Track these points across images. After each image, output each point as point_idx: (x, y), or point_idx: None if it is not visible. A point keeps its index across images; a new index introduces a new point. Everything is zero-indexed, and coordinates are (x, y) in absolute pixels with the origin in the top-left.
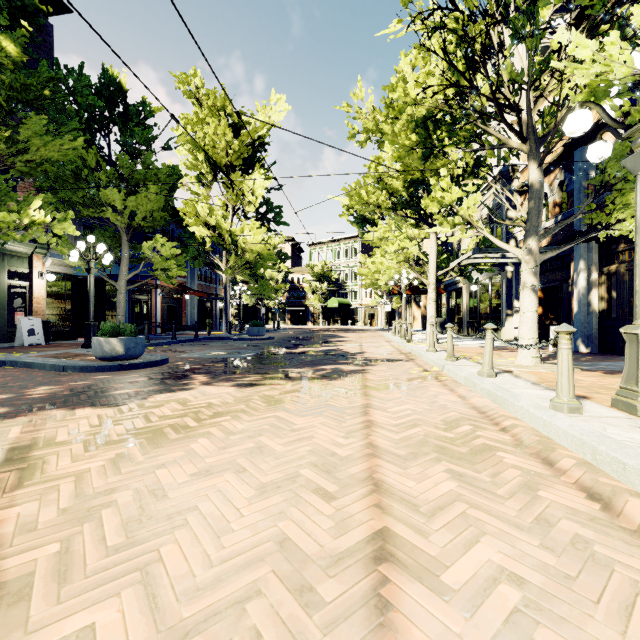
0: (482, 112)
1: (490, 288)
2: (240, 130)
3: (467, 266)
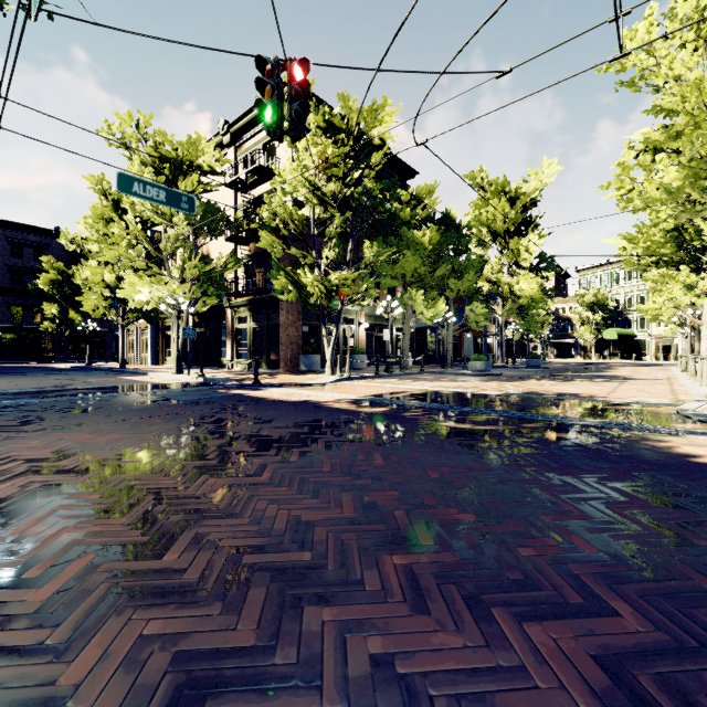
0: None
1: None
2: (515, 201)
3: None
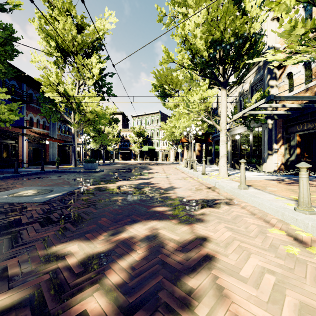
0: None
1: (251, 136)
2: (83, 29)
3: (248, 116)
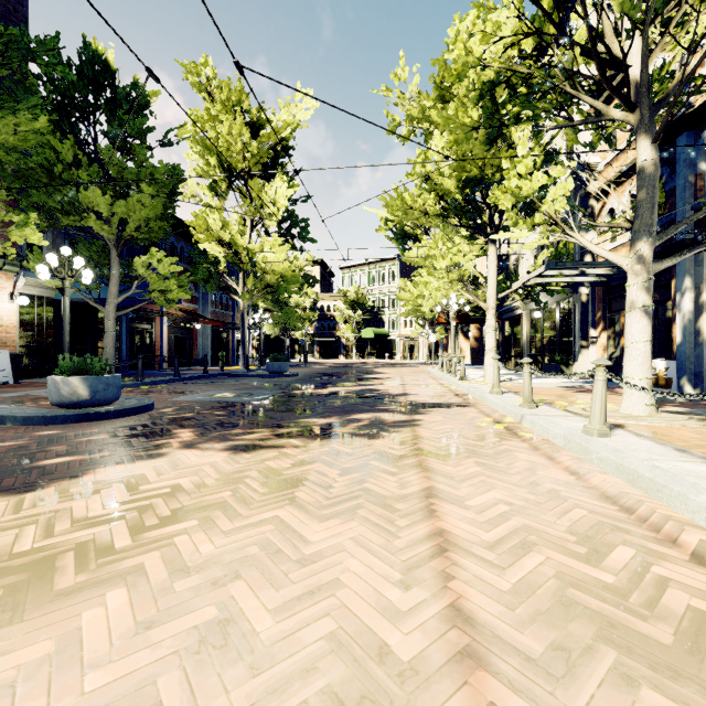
0: (573, 71)
1: (558, 315)
2: (259, 130)
3: (535, 286)
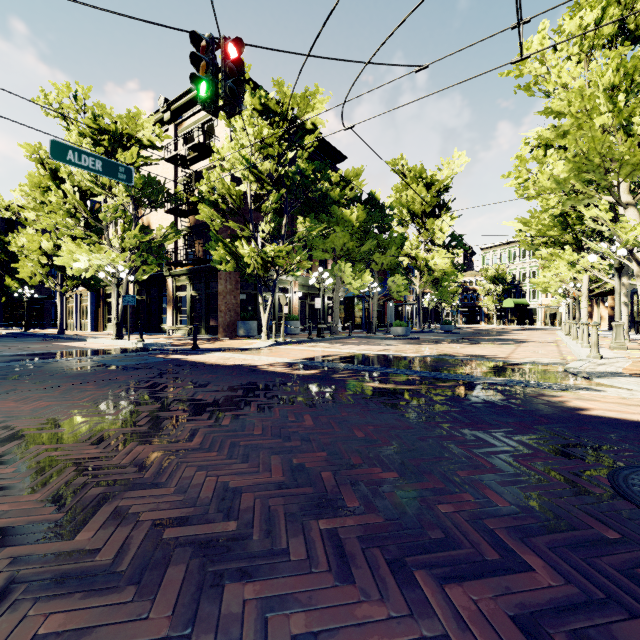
0: None
1: None
2: (431, 186)
3: None
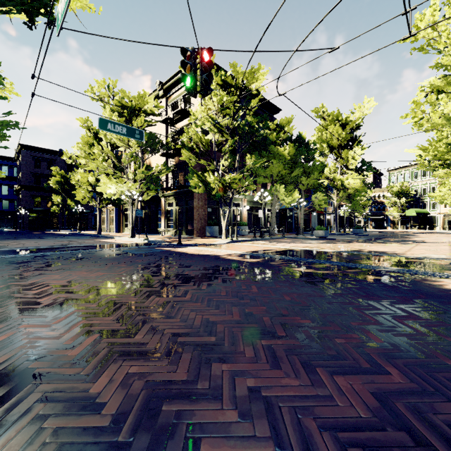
0: None
1: None
2: (345, 126)
3: None
